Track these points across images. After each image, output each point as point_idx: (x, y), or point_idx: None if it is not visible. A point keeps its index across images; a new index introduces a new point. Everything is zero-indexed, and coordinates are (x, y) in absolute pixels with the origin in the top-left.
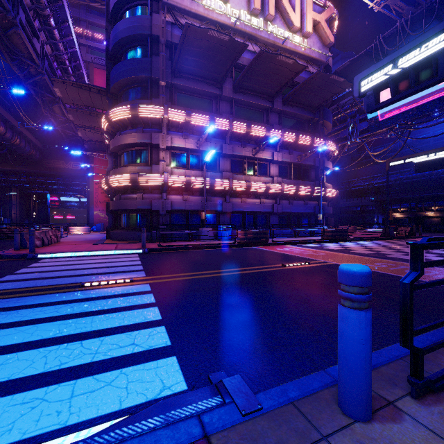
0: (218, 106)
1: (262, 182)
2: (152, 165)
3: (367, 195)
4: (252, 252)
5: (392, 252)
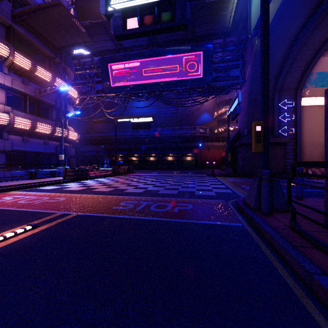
0: None
1: None
2: None
3: (100, 144)
4: None
5: (126, 187)
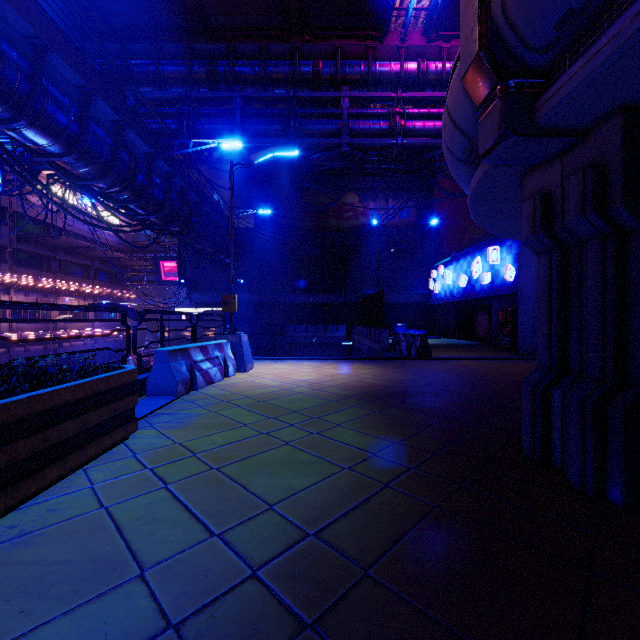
0: (50, 264)
1: (86, 327)
2: (2, 324)
3: None
4: None
5: None
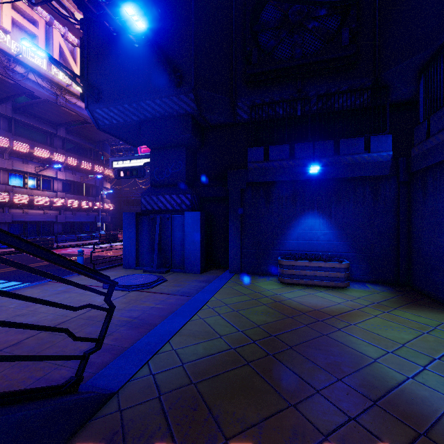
0: None
1: (46, 195)
2: None
3: None
4: None
5: None
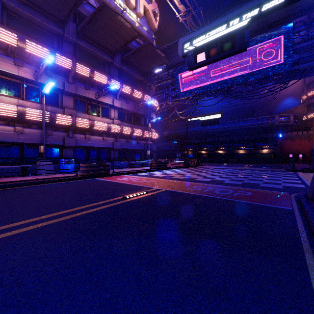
0: (61, 45)
1: (104, 122)
2: None
3: (173, 140)
4: (94, 184)
5: (196, 176)
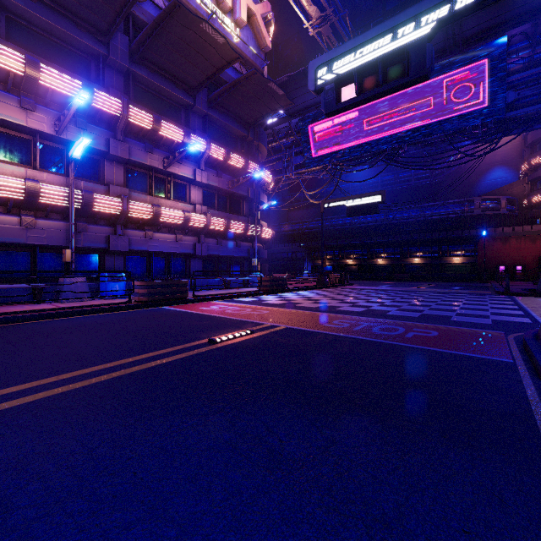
0: (103, 74)
1: (179, 209)
2: None
3: (297, 241)
4: (159, 318)
5: (339, 304)
